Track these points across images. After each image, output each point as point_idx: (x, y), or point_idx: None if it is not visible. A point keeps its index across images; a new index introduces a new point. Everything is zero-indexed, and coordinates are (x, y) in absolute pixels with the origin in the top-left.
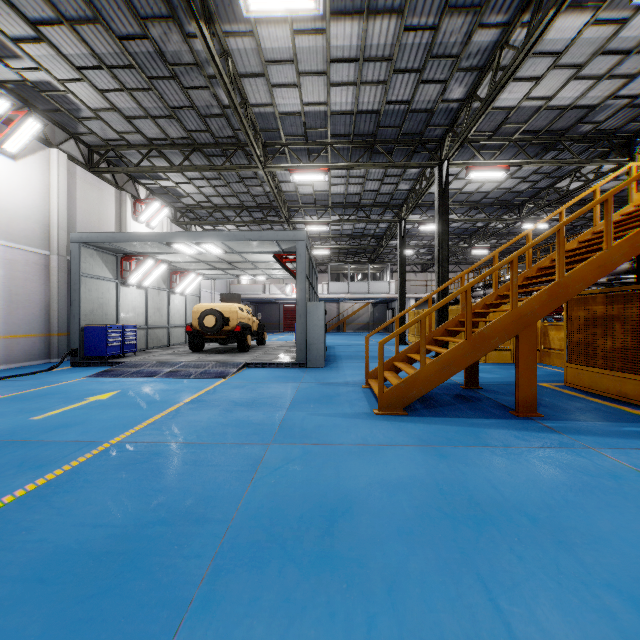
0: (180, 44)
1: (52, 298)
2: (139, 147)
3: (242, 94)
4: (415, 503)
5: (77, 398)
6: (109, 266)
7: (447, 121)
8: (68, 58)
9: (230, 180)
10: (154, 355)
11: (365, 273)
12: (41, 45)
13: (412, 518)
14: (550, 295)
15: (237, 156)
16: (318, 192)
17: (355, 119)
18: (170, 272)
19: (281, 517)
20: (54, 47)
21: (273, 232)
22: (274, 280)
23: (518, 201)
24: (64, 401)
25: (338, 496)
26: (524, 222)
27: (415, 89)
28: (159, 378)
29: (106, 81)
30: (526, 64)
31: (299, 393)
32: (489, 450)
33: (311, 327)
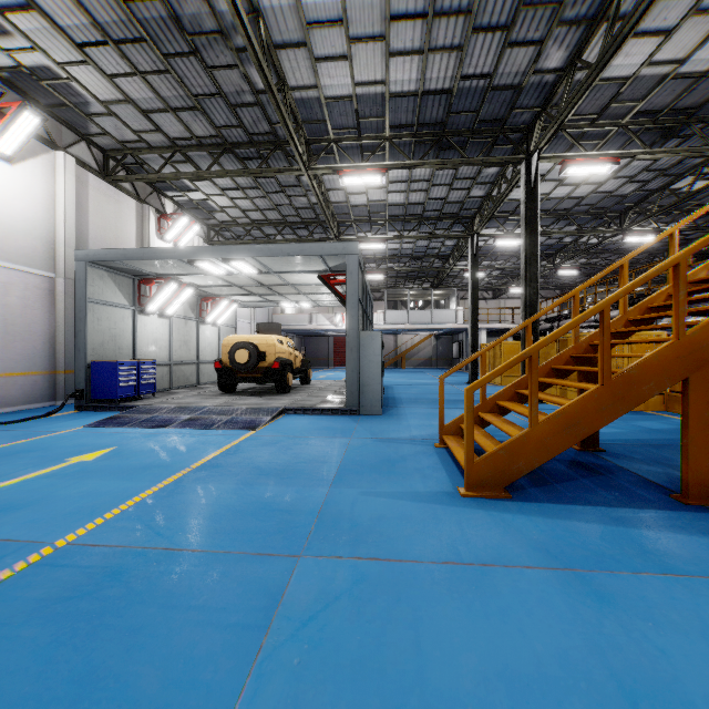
0: (199, 5)
1: (58, 329)
2: (161, 150)
3: (279, 73)
4: None
5: (56, 458)
6: (124, 290)
7: (538, 101)
8: (66, 32)
9: (269, 189)
10: (176, 397)
11: (427, 300)
12: (32, 16)
13: None
14: None
15: (276, 158)
16: (373, 202)
17: (420, 103)
18: (200, 299)
19: None
20: (47, 17)
21: (317, 244)
22: (322, 309)
23: (619, 208)
24: (36, 463)
25: None
26: (627, 234)
27: (500, 56)
28: (172, 428)
29: (114, 63)
30: (654, 11)
31: (349, 455)
32: (680, 584)
33: (365, 364)
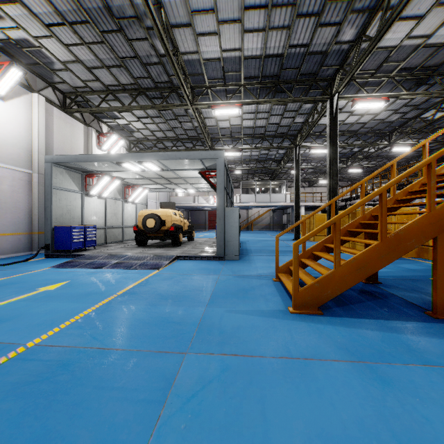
0: None
1: (34, 205)
2: (99, 92)
3: (174, 43)
4: None
5: (30, 288)
6: (76, 181)
7: (338, 61)
8: (38, 17)
9: (168, 118)
10: (109, 249)
11: (267, 188)
12: (16, 6)
13: None
14: None
15: (172, 98)
16: (233, 126)
17: (263, 62)
18: (124, 186)
19: None
20: (26, 7)
21: (198, 152)
22: (201, 193)
23: (388, 130)
24: (18, 291)
25: None
26: (393, 146)
27: (314, 32)
28: (106, 269)
29: (69, 37)
30: (412, 4)
31: (218, 286)
32: (435, 372)
33: (228, 228)
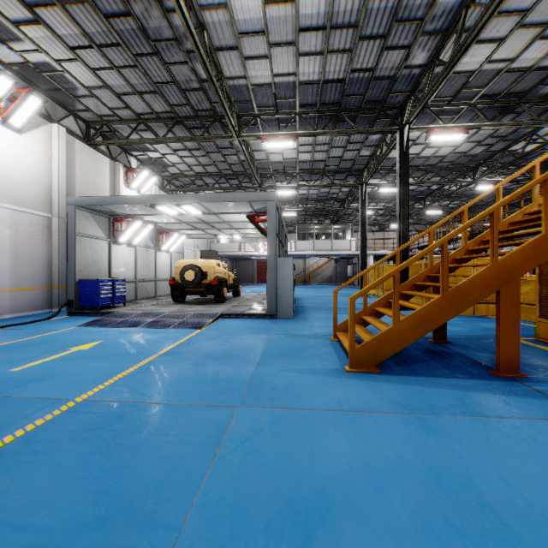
0: (160, 20)
1: (53, 255)
2: (129, 121)
3: (218, 67)
4: (411, 504)
5: (61, 348)
6: (102, 227)
7: (409, 87)
8: (62, 39)
9: (209, 150)
10: (141, 306)
11: (328, 233)
12: (38, 27)
13: (411, 531)
14: (534, 248)
15: (215, 128)
16: (287, 160)
17: (321, 88)
18: (157, 232)
19: (244, 522)
20: (49, 28)
21: (246, 193)
22: (249, 239)
23: (472, 164)
24: (48, 351)
25: (314, 488)
26: (478, 183)
27: (379, 56)
28: (141, 328)
29: (97, 60)
30: (490, 25)
31: (269, 345)
32: (481, 422)
33: (281, 281)
